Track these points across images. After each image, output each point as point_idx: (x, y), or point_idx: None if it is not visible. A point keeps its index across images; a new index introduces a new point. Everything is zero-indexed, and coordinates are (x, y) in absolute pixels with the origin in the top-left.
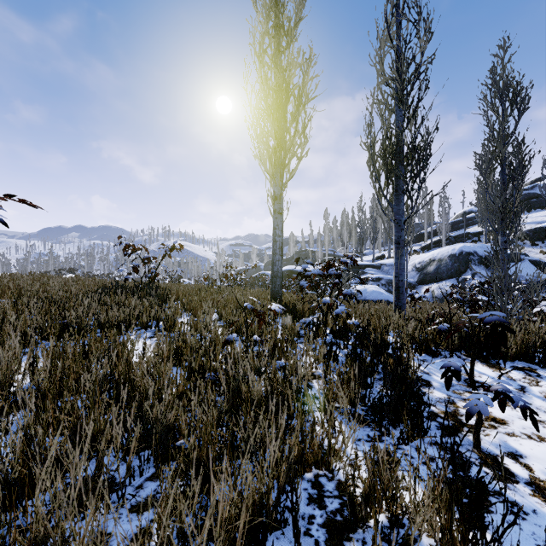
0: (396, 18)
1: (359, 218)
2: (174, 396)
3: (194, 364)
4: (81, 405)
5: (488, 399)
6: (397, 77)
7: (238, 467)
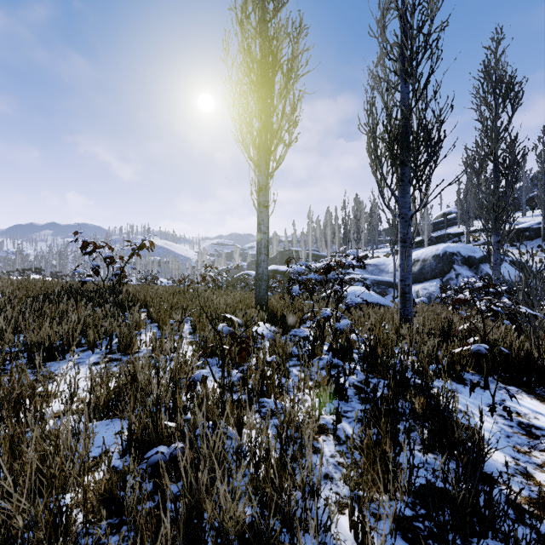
0: None
1: (343, 218)
2: None
3: (137, 426)
4: None
5: None
6: (405, 43)
7: None
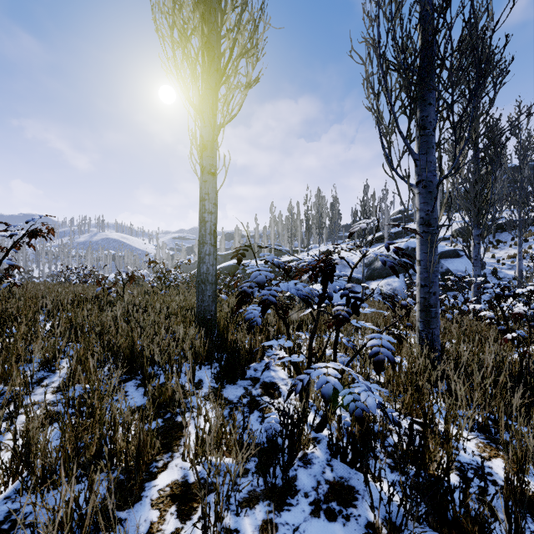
0: None
1: (305, 213)
2: None
3: None
4: None
5: None
6: None
7: None
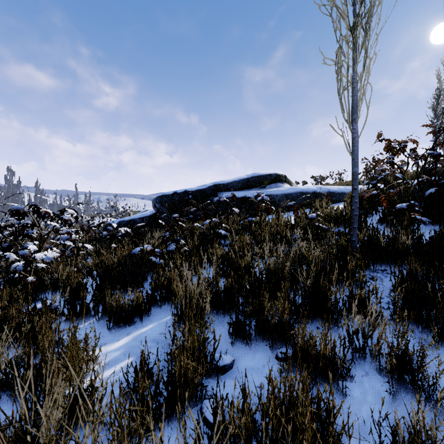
0: None
1: None
2: None
3: None
4: None
5: None
6: None
7: None
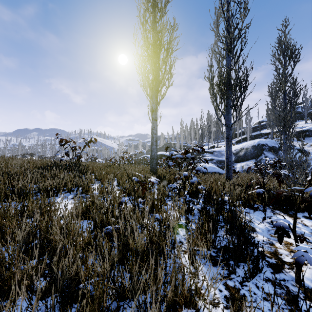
0: (226, 1)
1: (200, 125)
2: (78, 250)
3: (97, 220)
4: (8, 257)
5: (311, 251)
6: (227, 36)
7: (125, 308)
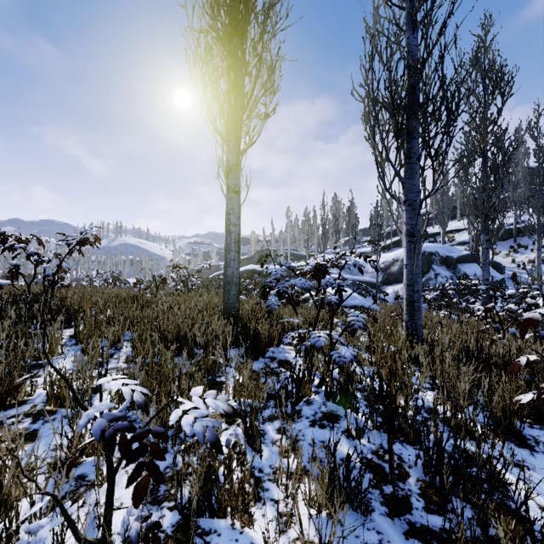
0: None
1: (321, 217)
2: None
3: None
4: None
5: None
6: None
7: None
